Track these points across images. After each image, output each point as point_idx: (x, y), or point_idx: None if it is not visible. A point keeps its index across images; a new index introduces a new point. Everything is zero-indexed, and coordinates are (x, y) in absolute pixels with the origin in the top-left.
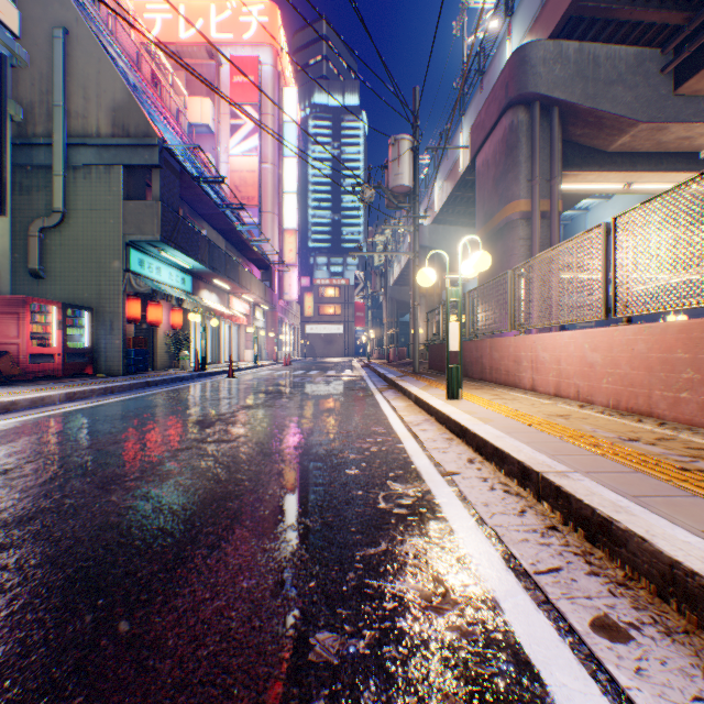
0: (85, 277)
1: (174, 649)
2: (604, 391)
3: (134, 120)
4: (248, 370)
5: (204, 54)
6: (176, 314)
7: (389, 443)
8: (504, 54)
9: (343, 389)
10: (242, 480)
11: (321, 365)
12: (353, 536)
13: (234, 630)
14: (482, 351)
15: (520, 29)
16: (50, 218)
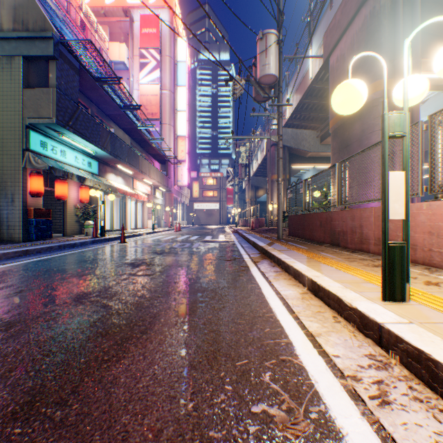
0: None
1: None
2: None
3: (32, 16)
4: (144, 235)
5: (121, 13)
6: (83, 190)
7: None
8: None
9: (216, 259)
10: None
11: (202, 231)
12: None
13: None
14: (362, 220)
15: None
16: None
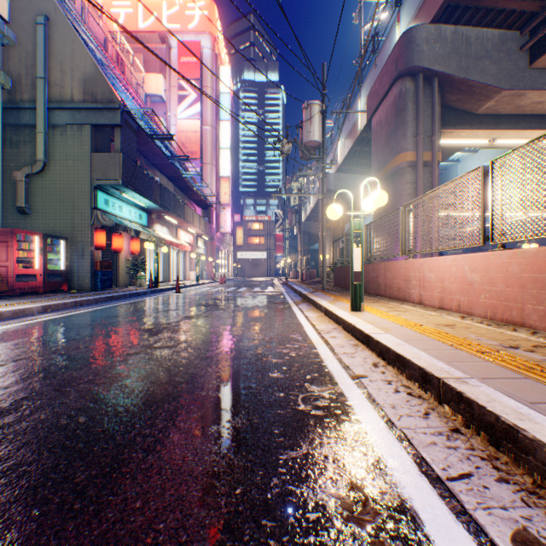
0: (61, 213)
1: None
2: (482, 304)
3: (101, 89)
4: (191, 287)
5: (157, 40)
6: (135, 242)
7: (305, 349)
8: (394, 37)
9: (267, 303)
10: (180, 382)
11: (249, 283)
12: (276, 438)
13: None
14: (378, 272)
15: (407, 16)
16: (33, 166)
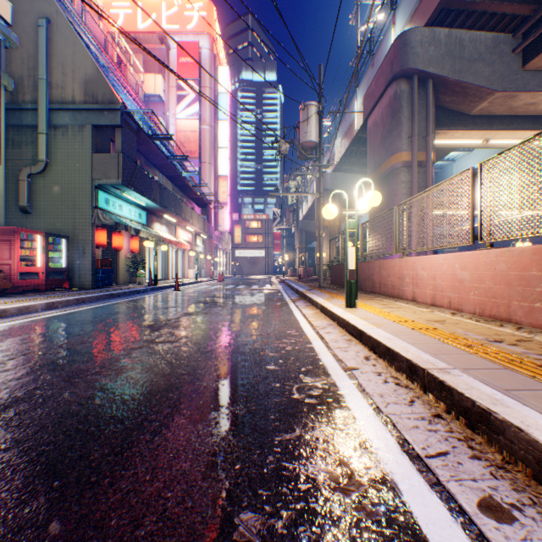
0: (63, 213)
1: (116, 529)
2: (471, 301)
3: (101, 90)
4: (190, 284)
5: (156, 40)
6: (134, 241)
7: (301, 343)
8: (389, 39)
9: (264, 300)
10: (182, 374)
11: (247, 281)
12: (272, 423)
13: (169, 511)
14: (373, 270)
15: (402, 19)
16: (35, 166)
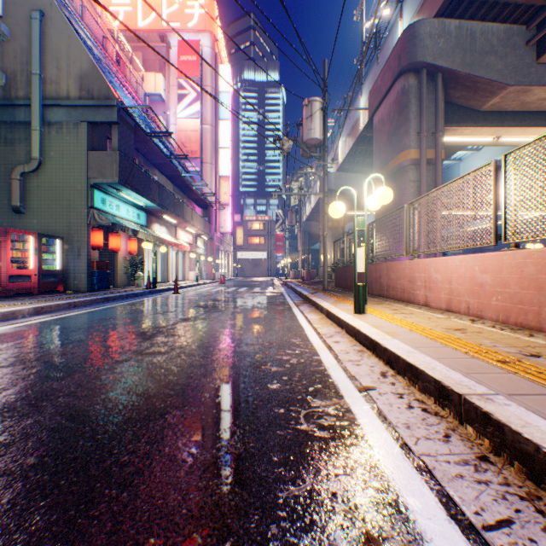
0: (57, 213)
1: None
2: (494, 307)
3: (97, 85)
4: (190, 287)
5: (157, 38)
6: (133, 242)
7: (307, 355)
8: (396, 33)
9: (266, 304)
10: (169, 395)
11: (249, 283)
12: (275, 468)
13: None
14: (380, 272)
15: (410, 11)
16: (29, 164)
